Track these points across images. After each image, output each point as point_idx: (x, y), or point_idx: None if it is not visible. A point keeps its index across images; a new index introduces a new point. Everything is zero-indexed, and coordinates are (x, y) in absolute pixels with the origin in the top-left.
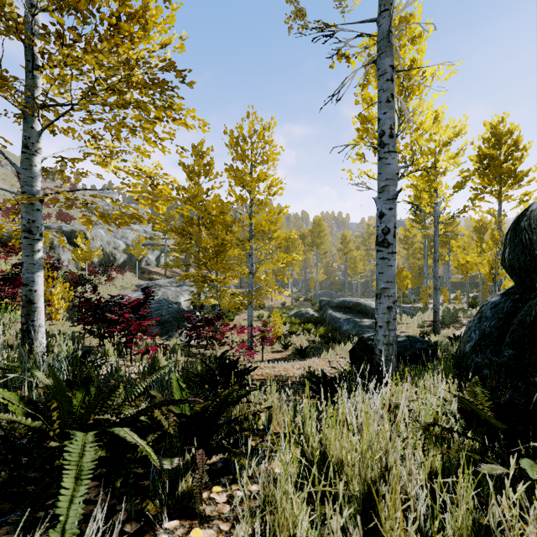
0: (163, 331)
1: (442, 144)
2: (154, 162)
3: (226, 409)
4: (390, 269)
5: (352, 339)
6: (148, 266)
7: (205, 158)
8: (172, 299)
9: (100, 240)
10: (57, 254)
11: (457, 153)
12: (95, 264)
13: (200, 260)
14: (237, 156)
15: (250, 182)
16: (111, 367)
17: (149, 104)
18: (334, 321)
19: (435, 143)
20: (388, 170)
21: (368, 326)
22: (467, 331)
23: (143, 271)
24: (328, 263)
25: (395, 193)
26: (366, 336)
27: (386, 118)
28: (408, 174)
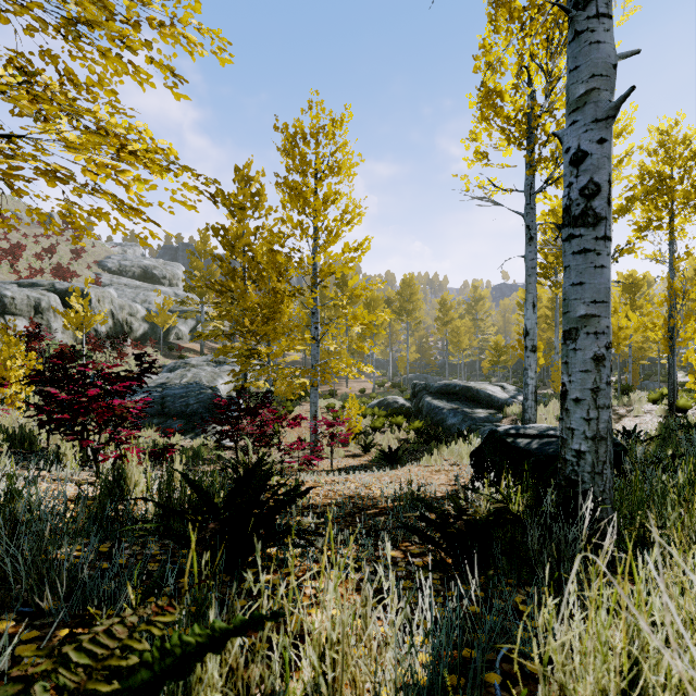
0: (188, 427)
1: None
2: (138, 124)
3: None
4: (600, 274)
5: (464, 437)
6: (178, 340)
7: (253, 185)
8: (206, 382)
9: (109, 303)
10: (46, 321)
11: (620, 161)
12: (101, 336)
13: (244, 326)
14: (294, 164)
15: (313, 202)
16: None
17: None
18: (434, 413)
19: None
20: (597, 56)
21: (484, 419)
22: None
23: (170, 347)
24: (422, 337)
25: (614, 103)
26: (501, 430)
27: None
28: (557, 178)
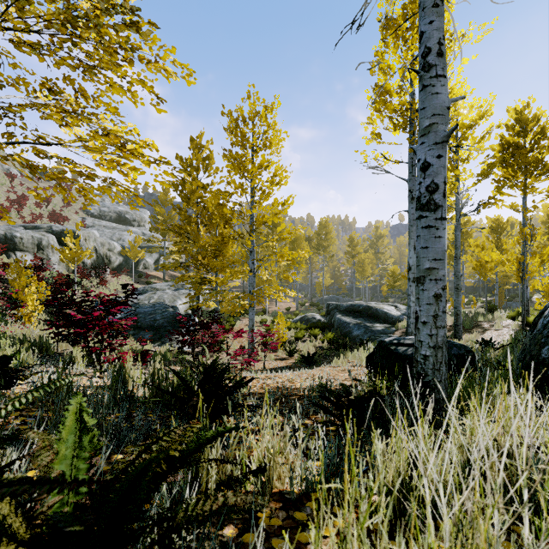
0: (156, 337)
1: (466, 126)
2: (129, 125)
3: (167, 476)
4: (438, 242)
5: (364, 345)
6: (146, 270)
7: (204, 151)
8: (168, 303)
9: (93, 241)
10: (46, 255)
11: (483, 137)
12: (87, 267)
13: (198, 260)
14: (237, 140)
15: (251, 169)
16: (50, 379)
17: (109, 27)
18: (343, 326)
19: (464, 117)
20: (436, 102)
21: (381, 331)
22: (542, 330)
23: (140, 274)
24: (335, 267)
25: (446, 133)
26: (387, 340)
27: (433, 29)
28: None
